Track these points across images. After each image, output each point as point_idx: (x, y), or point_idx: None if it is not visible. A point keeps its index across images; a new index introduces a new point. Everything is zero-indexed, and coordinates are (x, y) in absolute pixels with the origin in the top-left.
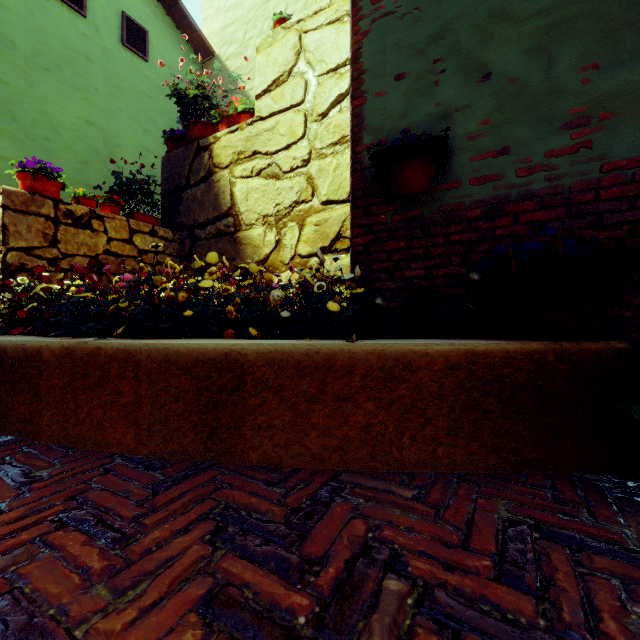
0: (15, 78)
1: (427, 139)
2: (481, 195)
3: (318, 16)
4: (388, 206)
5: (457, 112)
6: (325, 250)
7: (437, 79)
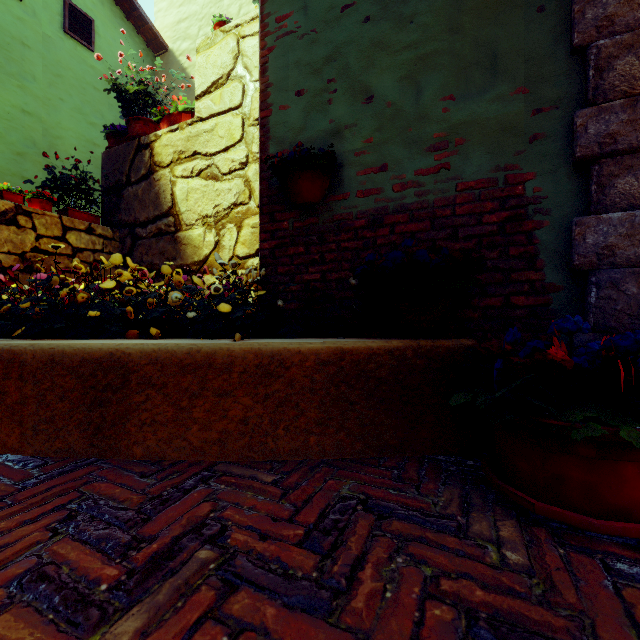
0: None
1: (315, 153)
2: (365, 207)
3: (255, 23)
4: (290, 213)
5: (346, 129)
6: None
7: (330, 98)
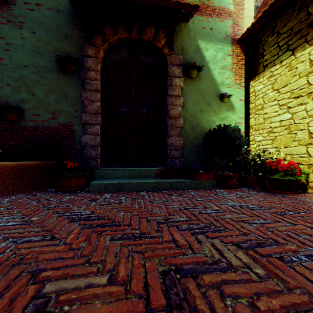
0: None
1: (13, 108)
2: (32, 124)
3: None
4: (5, 122)
5: (26, 101)
6: None
7: (20, 90)
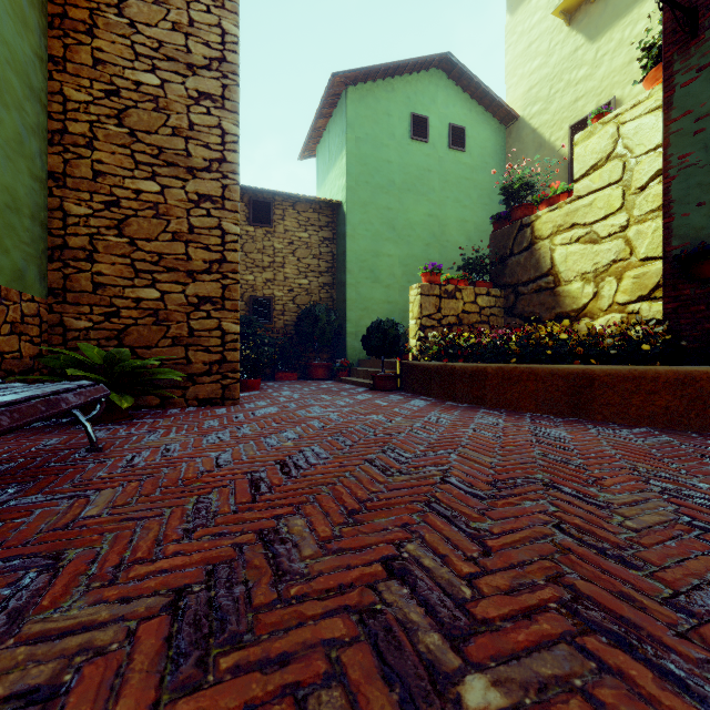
0: (394, 204)
1: None
2: None
3: (636, 108)
4: (691, 284)
5: None
6: (643, 298)
7: None
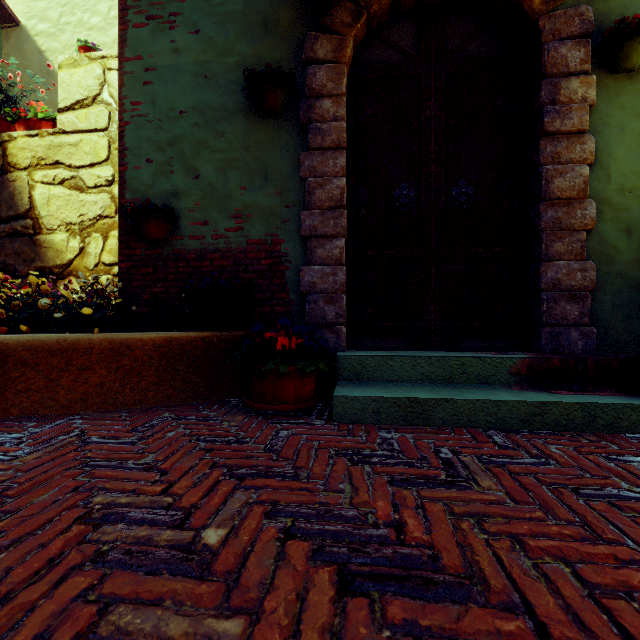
0: None
1: (158, 209)
2: (195, 246)
3: None
4: (142, 244)
5: (182, 193)
6: None
7: (171, 170)
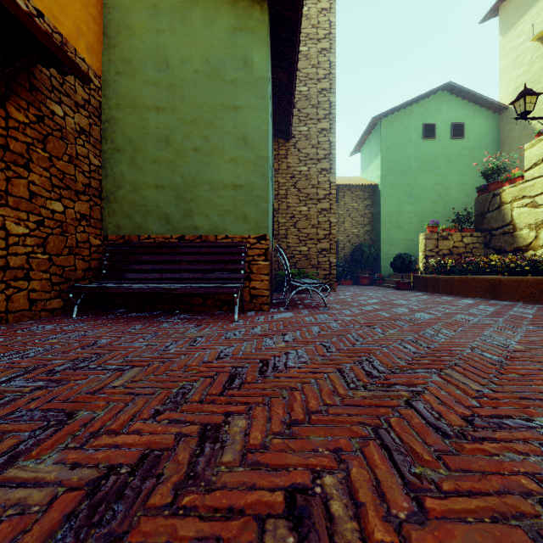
0: (411, 181)
1: None
2: None
3: None
4: None
5: None
6: None
7: None
